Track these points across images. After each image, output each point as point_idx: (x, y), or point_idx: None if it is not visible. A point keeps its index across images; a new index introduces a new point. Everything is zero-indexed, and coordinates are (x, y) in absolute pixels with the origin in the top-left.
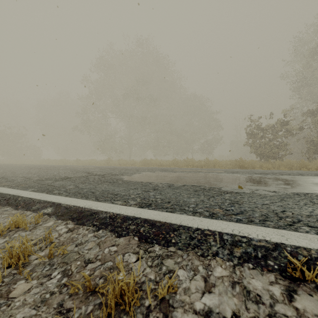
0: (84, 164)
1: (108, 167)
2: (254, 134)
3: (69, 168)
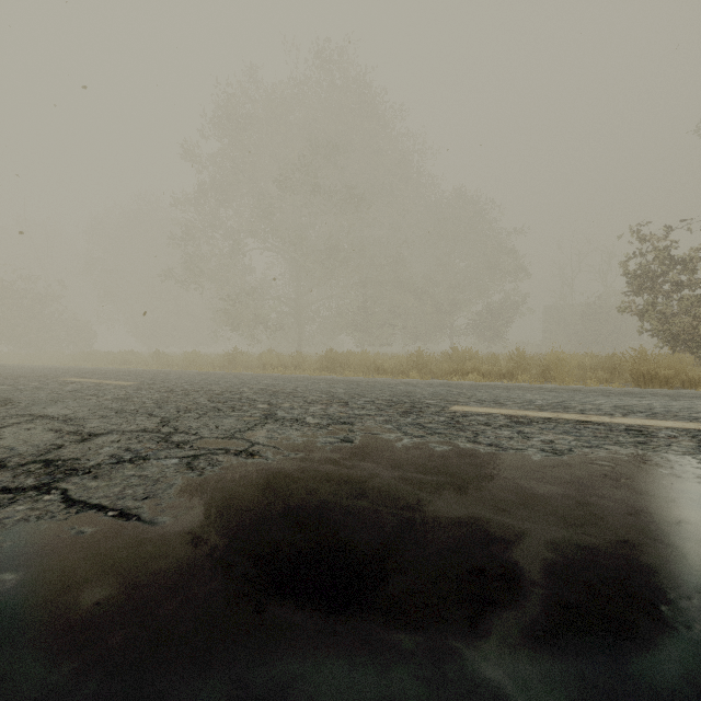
0: (171, 365)
1: (182, 384)
2: (658, 276)
3: (32, 386)
